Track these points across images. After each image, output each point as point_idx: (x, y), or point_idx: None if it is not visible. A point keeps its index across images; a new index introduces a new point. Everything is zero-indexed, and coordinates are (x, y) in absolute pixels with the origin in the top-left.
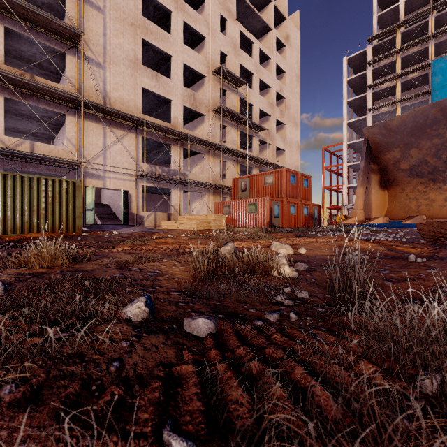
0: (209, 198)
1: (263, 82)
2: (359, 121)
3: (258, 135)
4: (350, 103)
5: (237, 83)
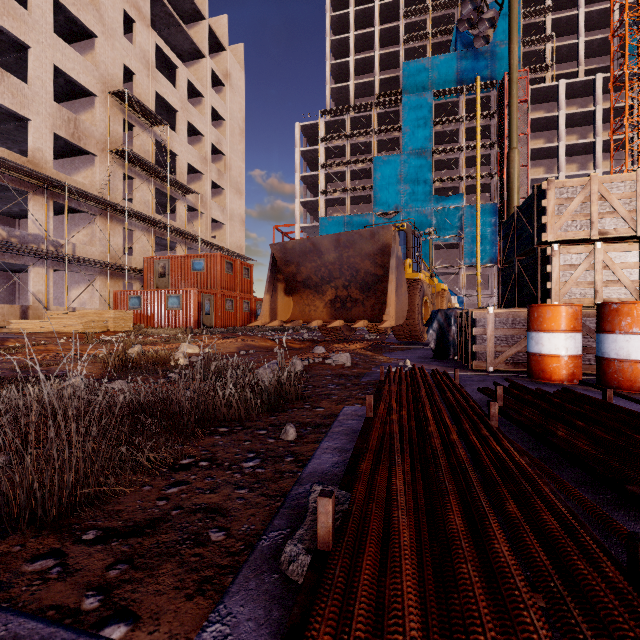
0: (103, 283)
1: (193, 126)
2: (312, 202)
3: (185, 198)
4: (304, 178)
5: (153, 120)
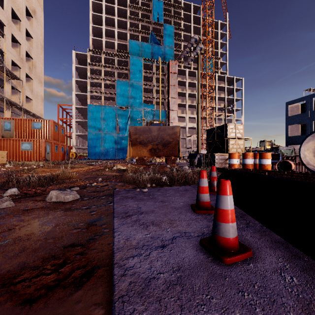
0: None
1: (14, 37)
2: (82, 95)
3: (10, 81)
4: (77, 81)
5: None
